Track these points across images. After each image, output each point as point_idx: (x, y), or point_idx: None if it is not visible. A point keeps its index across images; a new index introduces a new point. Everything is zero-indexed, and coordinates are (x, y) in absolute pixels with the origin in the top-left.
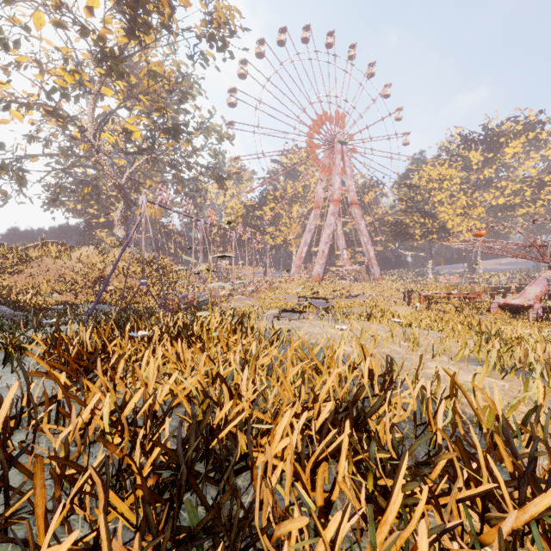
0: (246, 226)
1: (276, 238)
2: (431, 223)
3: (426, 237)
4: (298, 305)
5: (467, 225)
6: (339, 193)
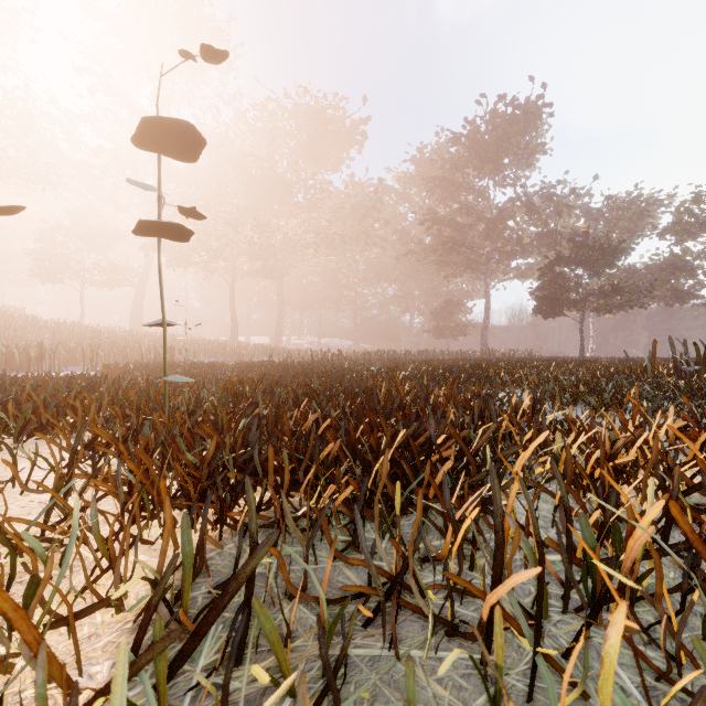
0: None
1: None
2: None
3: None
4: None
5: None
6: None
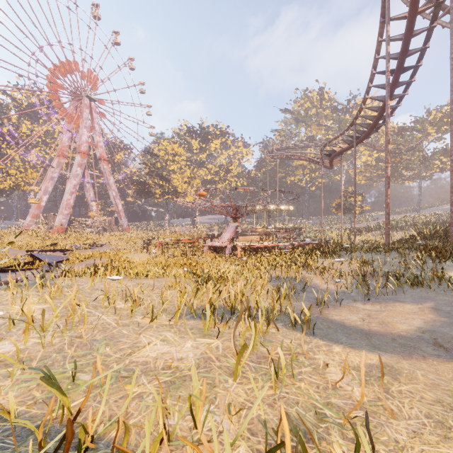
0: None
1: (2, 182)
2: (168, 186)
3: (164, 196)
4: (16, 261)
5: (191, 191)
6: (87, 146)
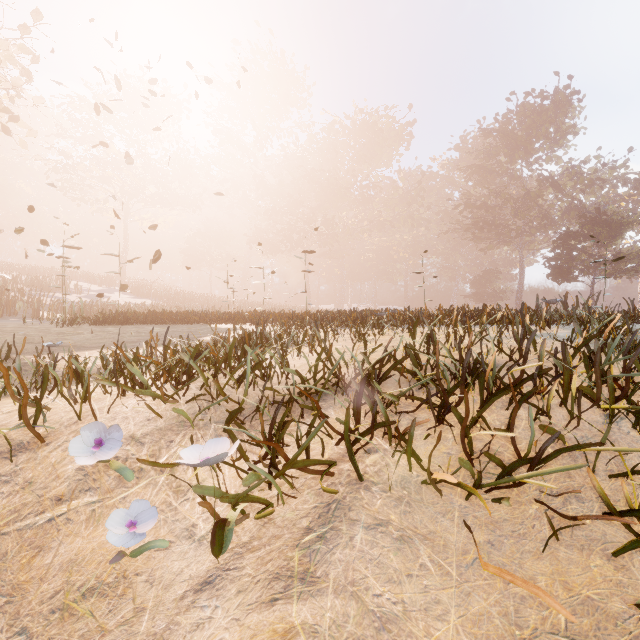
0: None
1: None
2: None
3: None
4: None
5: None
6: None
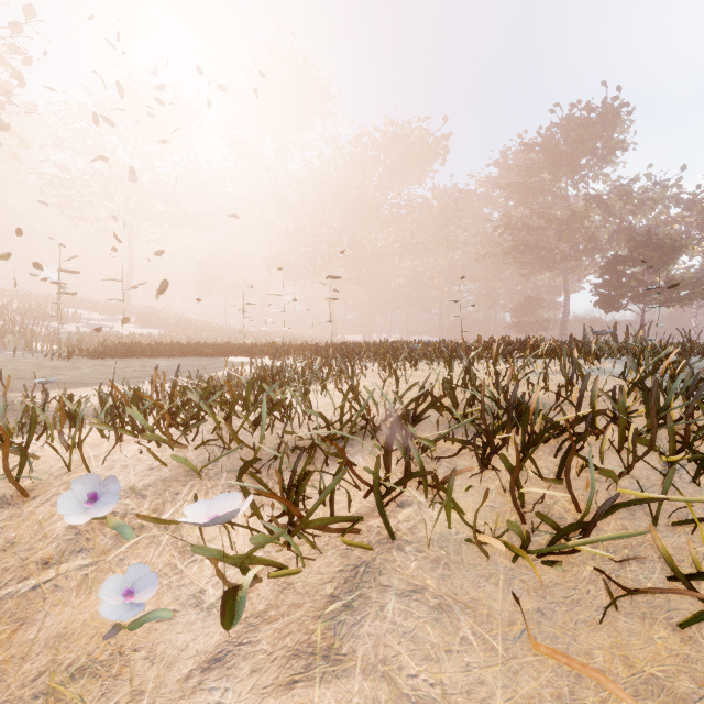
0: None
1: None
2: None
3: None
4: None
5: None
6: None
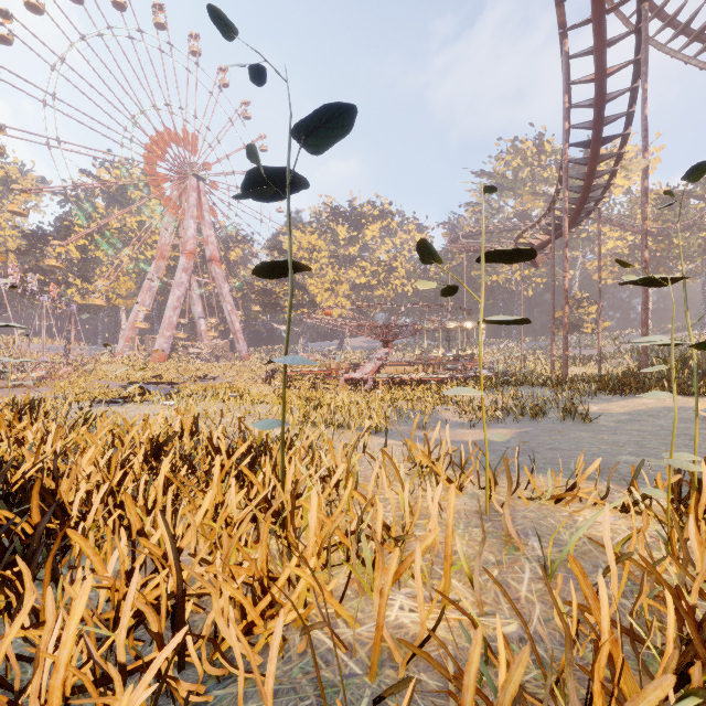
0: (27, 270)
1: (90, 295)
2: (302, 295)
3: (297, 310)
4: (126, 392)
5: (335, 302)
6: (194, 243)
